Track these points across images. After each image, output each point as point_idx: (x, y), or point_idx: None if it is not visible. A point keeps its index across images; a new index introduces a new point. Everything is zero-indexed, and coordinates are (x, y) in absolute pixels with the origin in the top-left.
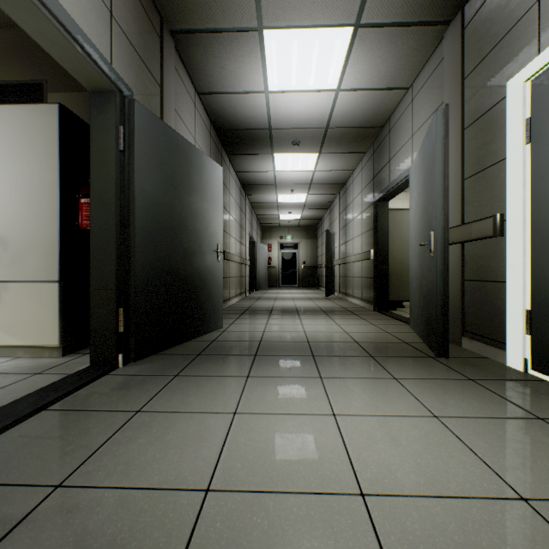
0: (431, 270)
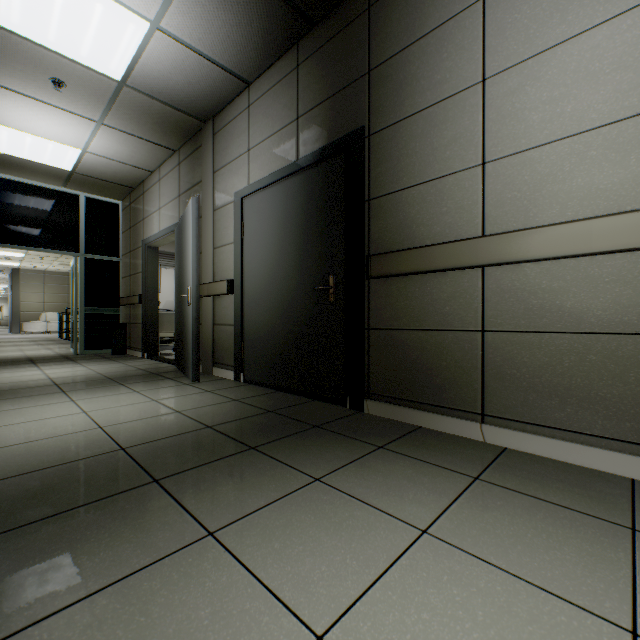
0: None
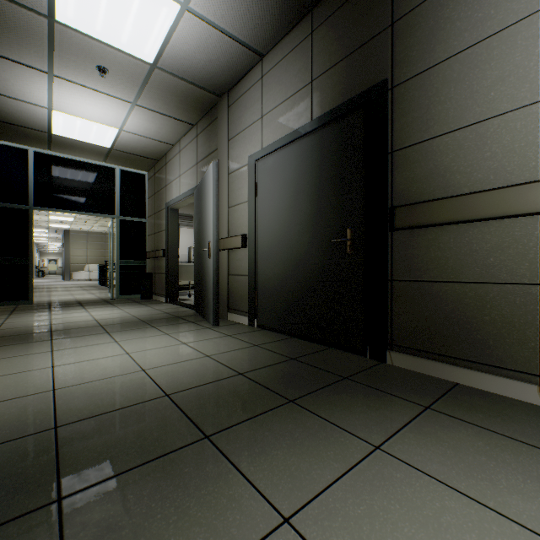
0: None
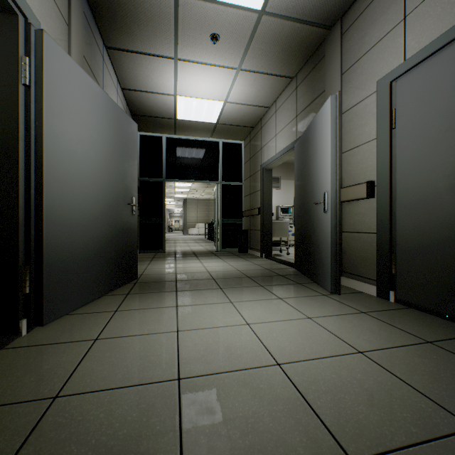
0: (131, 224)
